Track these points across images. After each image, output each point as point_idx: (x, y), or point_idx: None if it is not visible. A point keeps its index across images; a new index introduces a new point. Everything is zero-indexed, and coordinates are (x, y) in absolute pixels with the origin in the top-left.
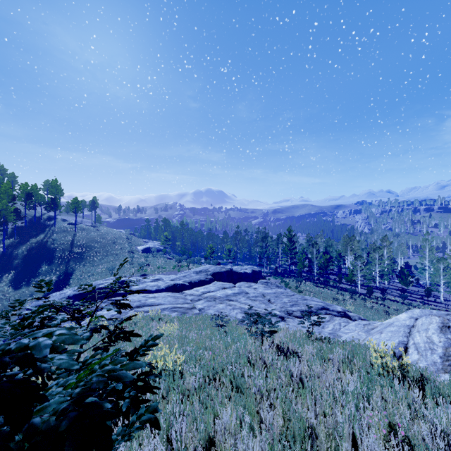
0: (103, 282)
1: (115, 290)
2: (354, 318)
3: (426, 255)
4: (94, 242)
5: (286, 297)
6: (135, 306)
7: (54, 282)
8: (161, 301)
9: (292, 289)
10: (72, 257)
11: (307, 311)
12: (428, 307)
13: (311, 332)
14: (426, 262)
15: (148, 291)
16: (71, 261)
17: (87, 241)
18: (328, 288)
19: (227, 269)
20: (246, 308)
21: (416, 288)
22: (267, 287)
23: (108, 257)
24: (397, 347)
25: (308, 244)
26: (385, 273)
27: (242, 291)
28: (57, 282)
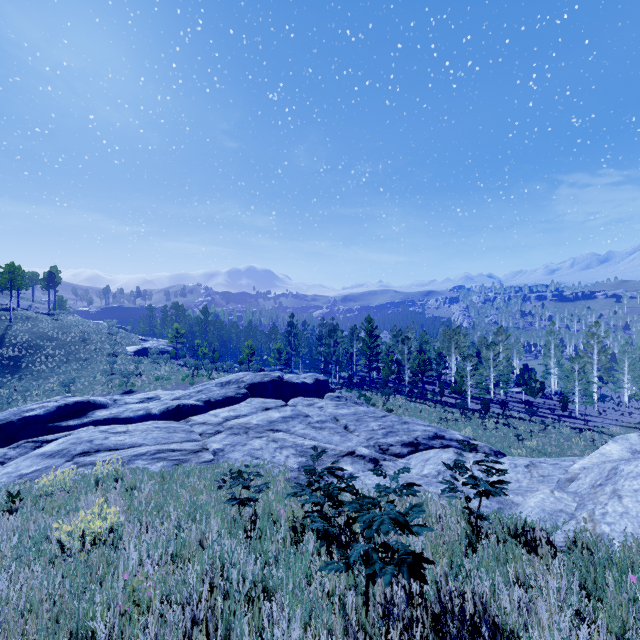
0: (36, 406)
1: (59, 421)
2: (482, 451)
3: (551, 353)
4: (44, 340)
5: (374, 421)
6: (79, 452)
7: None
8: (137, 439)
9: (376, 407)
10: None
11: (412, 444)
12: (564, 425)
13: (480, 516)
14: (551, 363)
15: (126, 420)
16: None
17: (32, 337)
18: (426, 403)
19: (274, 377)
20: (307, 445)
21: (540, 399)
22: (341, 405)
23: (68, 364)
24: None
25: (395, 340)
26: (503, 378)
27: (298, 413)
28: None
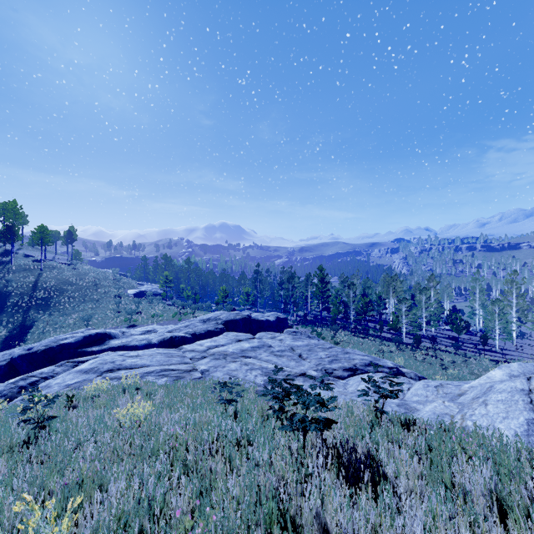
0: (68, 336)
1: (85, 347)
2: (409, 376)
3: (476, 297)
4: (66, 284)
5: (322, 351)
6: (106, 369)
7: (4, 338)
8: (145, 361)
9: (326, 341)
10: (34, 304)
11: (351, 369)
12: (485, 358)
13: (382, 411)
14: (476, 305)
15: (133, 347)
16: (32, 309)
17: (57, 283)
18: (368, 338)
19: (244, 316)
20: (270, 367)
21: (466, 336)
22: (296, 338)
23: (85, 304)
24: (529, 431)
25: (343, 285)
26: (433, 318)
27: (263, 344)
28: (8, 338)
